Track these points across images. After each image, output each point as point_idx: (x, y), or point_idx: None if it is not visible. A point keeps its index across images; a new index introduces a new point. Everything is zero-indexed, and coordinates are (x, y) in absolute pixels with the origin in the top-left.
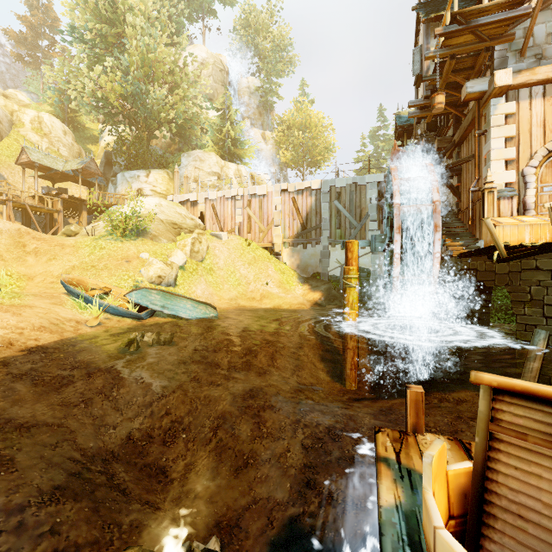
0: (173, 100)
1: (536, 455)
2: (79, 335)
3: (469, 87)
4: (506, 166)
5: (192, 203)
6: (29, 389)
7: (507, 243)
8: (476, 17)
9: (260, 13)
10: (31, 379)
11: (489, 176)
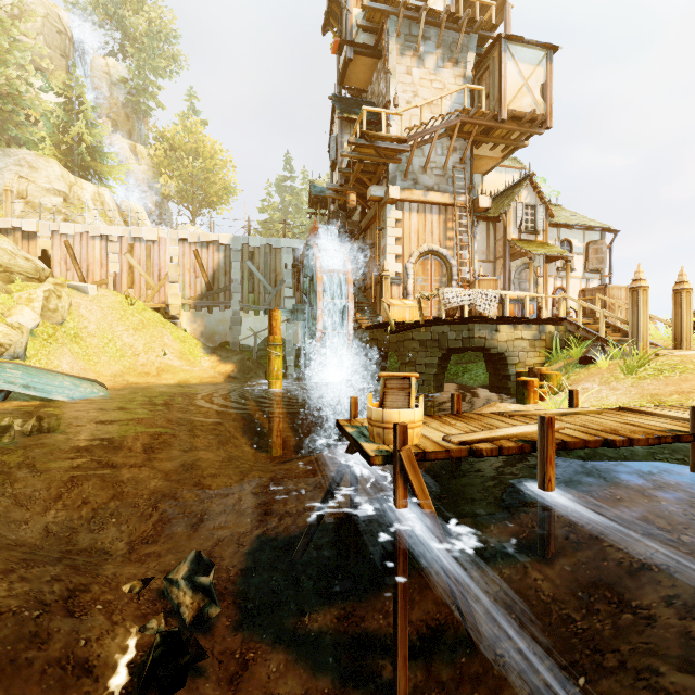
0: None
1: (395, 393)
2: None
3: (373, 191)
4: (396, 259)
5: (26, 235)
6: None
7: (396, 320)
8: (377, 130)
9: None
10: None
11: (386, 265)
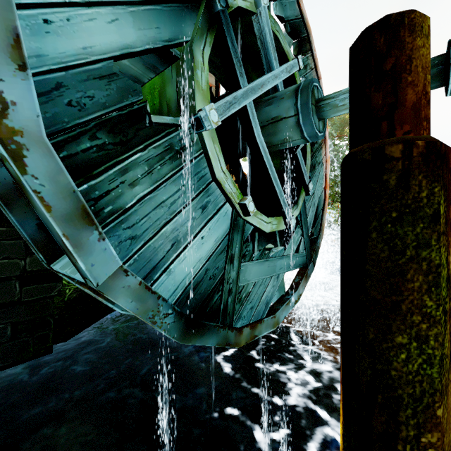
0: None
1: None
2: None
3: None
4: None
5: None
6: None
7: None
8: None
9: None
10: None
11: None
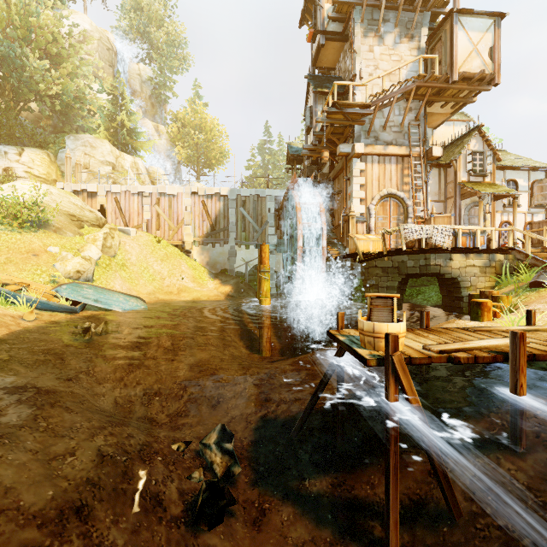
0: (57, 74)
1: (380, 310)
2: (24, 328)
3: (341, 148)
4: (360, 202)
5: (90, 194)
6: (25, 369)
7: (363, 251)
8: (344, 99)
9: (153, 2)
10: (18, 363)
11: (352, 207)
